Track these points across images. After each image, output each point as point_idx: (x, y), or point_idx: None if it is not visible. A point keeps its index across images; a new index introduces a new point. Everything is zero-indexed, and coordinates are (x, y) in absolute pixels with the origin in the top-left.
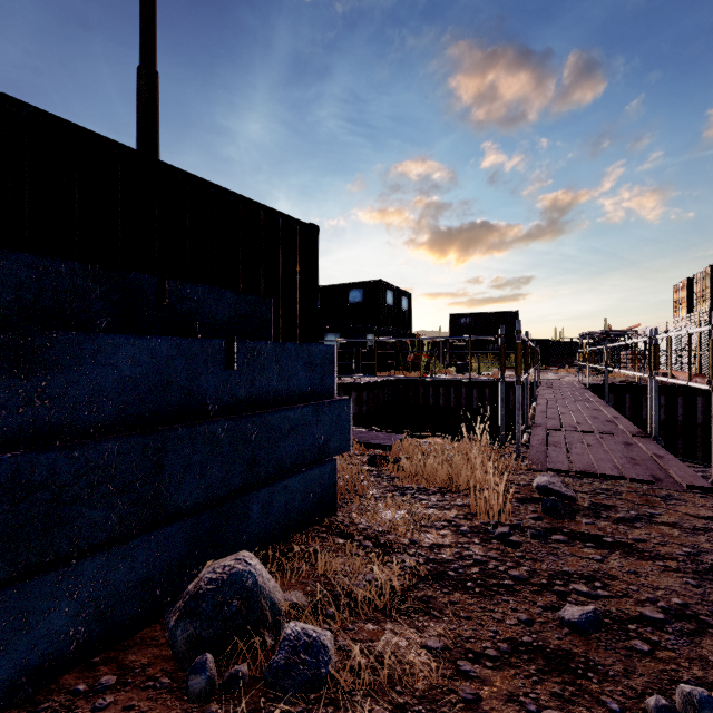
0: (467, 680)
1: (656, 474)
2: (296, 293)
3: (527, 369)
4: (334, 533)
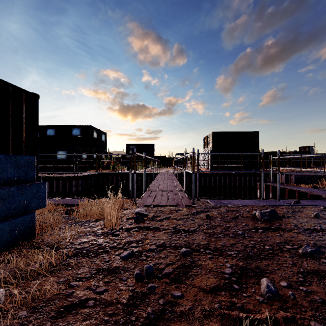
0: (71, 288)
1: (179, 203)
2: (23, 128)
3: (144, 167)
4: (30, 247)
